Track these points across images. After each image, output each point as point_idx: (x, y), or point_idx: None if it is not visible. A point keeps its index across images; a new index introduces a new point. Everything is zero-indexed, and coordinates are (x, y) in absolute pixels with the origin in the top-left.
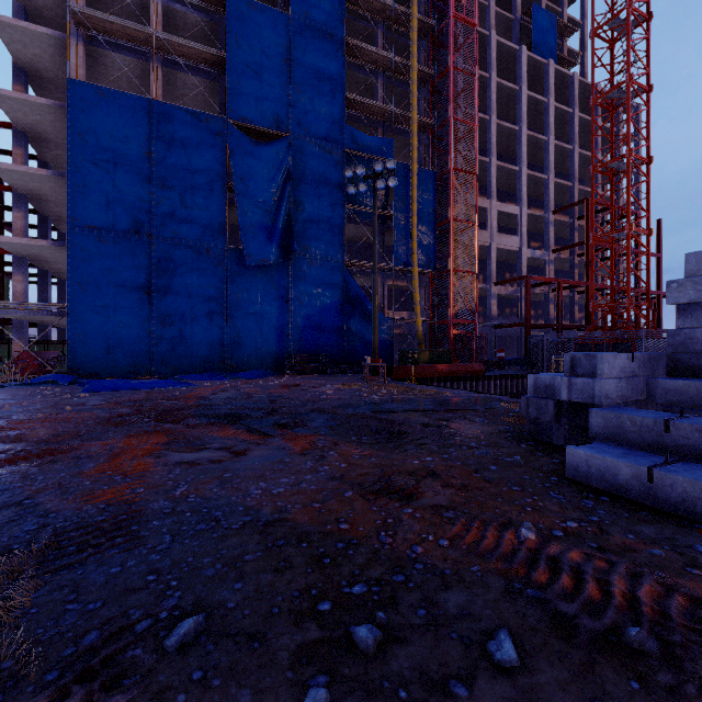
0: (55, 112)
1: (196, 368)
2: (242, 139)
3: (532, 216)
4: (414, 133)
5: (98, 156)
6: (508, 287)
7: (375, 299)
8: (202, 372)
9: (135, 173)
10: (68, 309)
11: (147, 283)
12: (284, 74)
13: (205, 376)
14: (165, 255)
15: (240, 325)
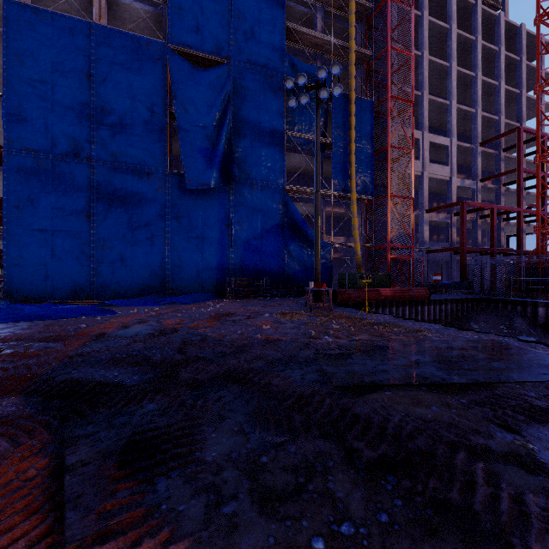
0: (1, 41)
1: (137, 291)
2: (183, 64)
3: (460, 148)
4: (352, 62)
5: (35, 77)
6: (439, 214)
7: (318, 219)
8: (142, 295)
9: (74, 96)
10: (4, 232)
11: (86, 206)
12: (225, 1)
13: (141, 301)
14: (104, 178)
15: (181, 248)
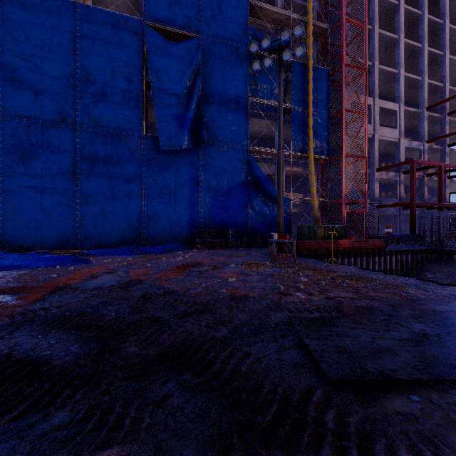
0: None
1: (116, 242)
2: (157, 38)
3: (408, 113)
4: (310, 34)
5: (27, 52)
6: (388, 173)
7: (280, 175)
8: (121, 246)
9: (61, 68)
10: None
11: (72, 166)
12: None
13: (118, 250)
14: (87, 141)
15: (156, 204)
